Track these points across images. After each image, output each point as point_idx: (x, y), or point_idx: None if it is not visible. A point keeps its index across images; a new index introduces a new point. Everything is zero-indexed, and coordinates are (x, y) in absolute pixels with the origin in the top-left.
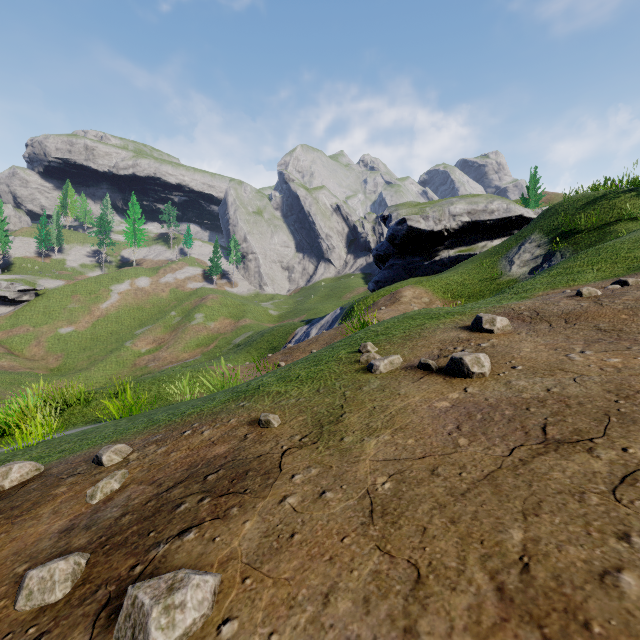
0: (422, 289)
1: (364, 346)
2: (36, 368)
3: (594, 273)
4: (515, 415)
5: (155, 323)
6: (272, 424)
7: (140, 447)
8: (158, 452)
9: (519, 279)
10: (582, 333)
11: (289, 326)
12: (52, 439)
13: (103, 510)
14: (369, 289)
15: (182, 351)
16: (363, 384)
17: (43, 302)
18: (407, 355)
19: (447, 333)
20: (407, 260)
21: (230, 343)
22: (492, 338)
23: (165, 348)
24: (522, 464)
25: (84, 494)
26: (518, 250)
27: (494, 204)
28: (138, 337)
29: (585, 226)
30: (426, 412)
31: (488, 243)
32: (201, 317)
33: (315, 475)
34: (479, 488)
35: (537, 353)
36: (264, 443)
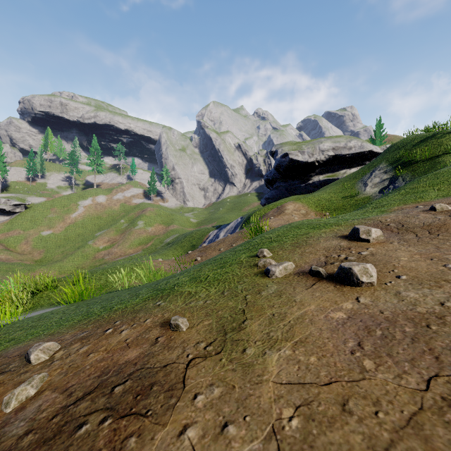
0: (300, 204)
1: (261, 252)
2: (25, 260)
3: (436, 192)
4: (417, 333)
5: (109, 228)
6: (181, 328)
7: (67, 344)
8: (80, 352)
9: (371, 196)
10: (449, 243)
11: (204, 230)
12: (17, 321)
13: (11, 423)
14: (261, 204)
15: (128, 248)
16: (262, 288)
17: (30, 213)
18: (298, 261)
19: (329, 241)
20: (289, 183)
21: (162, 242)
22: (369, 247)
23: (116, 246)
24: (447, 405)
25: (3, 398)
26: (370, 175)
27: (352, 142)
28: (97, 238)
29: (420, 158)
30: (324, 323)
31: (347, 171)
32: (142, 223)
33: (217, 397)
34: (405, 441)
35: (415, 262)
36: (172, 349)
